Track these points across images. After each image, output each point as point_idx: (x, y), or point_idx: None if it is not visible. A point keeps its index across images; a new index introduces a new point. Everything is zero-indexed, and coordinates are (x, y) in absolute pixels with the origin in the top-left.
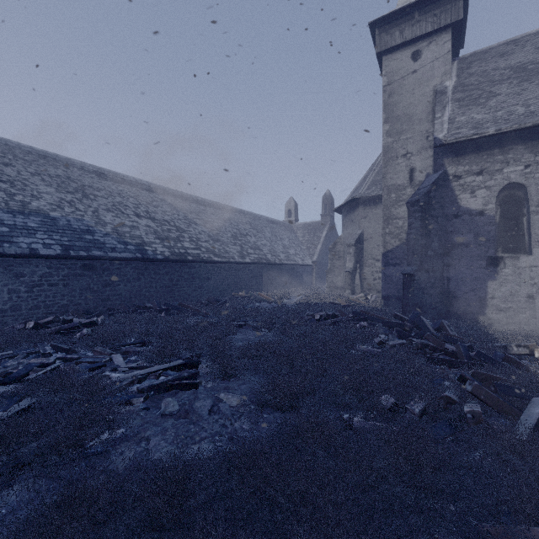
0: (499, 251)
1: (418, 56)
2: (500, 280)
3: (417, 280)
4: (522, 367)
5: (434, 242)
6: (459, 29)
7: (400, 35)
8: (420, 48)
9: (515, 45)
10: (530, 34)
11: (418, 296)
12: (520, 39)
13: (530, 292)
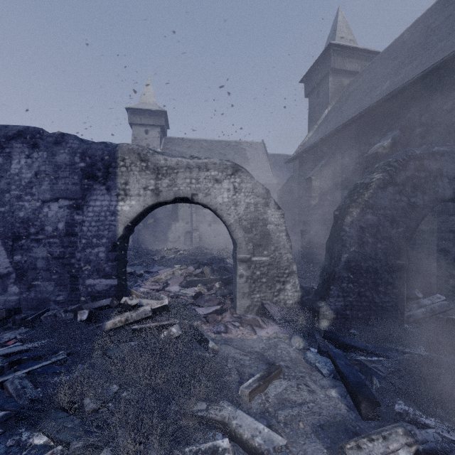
0: (172, 221)
1: (148, 133)
2: (171, 231)
3: (143, 232)
4: (155, 250)
5: (150, 217)
6: (164, 127)
7: (140, 120)
8: (148, 129)
9: (183, 142)
10: (188, 139)
11: (143, 238)
12: (185, 140)
13: (179, 235)
